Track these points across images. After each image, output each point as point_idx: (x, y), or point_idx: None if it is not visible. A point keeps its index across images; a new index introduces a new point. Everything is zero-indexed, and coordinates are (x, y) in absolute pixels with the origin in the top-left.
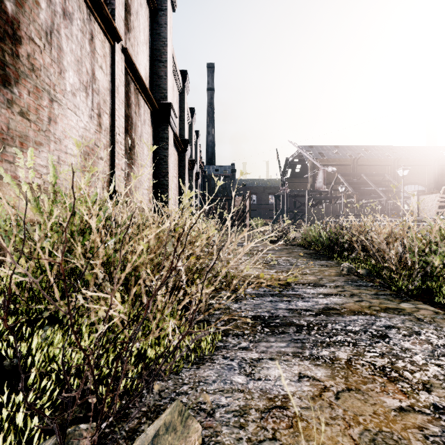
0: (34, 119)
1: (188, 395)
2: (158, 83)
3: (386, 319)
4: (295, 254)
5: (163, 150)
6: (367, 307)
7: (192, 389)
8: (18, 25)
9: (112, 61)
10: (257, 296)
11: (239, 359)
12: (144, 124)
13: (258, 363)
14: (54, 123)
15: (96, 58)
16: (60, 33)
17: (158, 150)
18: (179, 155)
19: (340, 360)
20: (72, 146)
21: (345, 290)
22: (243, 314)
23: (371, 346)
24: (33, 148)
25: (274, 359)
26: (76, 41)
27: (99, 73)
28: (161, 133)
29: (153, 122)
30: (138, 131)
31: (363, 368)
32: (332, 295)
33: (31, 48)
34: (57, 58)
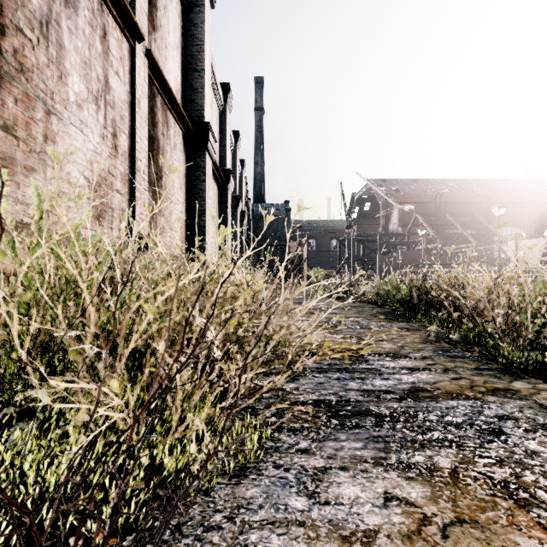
0: (23, 137)
1: (221, 532)
2: (193, 97)
3: (496, 405)
4: (366, 314)
5: (199, 182)
6: (468, 388)
7: (228, 519)
8: (0, 9)
9: (132, 66)
10: (320, 371)
11: (297, 468)
12: (175, 148)
13: (324, 475)
14: (52, 143)
15: (111, 60)
16: (61, 24)
17: (192, 182)
18: (219, 189)
19: (441, 470)
20: (77, 174)
21: (435, 363)
22: (301, 398)
23: (483, 448)
24: (22, 175)
25: (348, 468)
26: (83, 37)
27: (115, 80)
28: (197, 161)
29: (186, 147)
30: (166, 158)
31: (477, 485)
32: (418, 369)
33: (19, 41)
34: (56, 58)
